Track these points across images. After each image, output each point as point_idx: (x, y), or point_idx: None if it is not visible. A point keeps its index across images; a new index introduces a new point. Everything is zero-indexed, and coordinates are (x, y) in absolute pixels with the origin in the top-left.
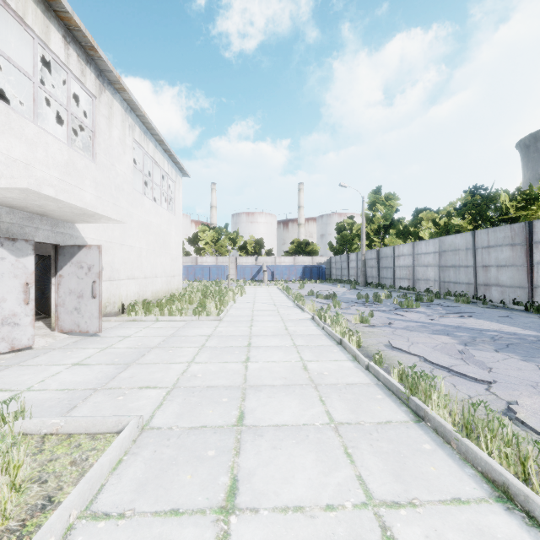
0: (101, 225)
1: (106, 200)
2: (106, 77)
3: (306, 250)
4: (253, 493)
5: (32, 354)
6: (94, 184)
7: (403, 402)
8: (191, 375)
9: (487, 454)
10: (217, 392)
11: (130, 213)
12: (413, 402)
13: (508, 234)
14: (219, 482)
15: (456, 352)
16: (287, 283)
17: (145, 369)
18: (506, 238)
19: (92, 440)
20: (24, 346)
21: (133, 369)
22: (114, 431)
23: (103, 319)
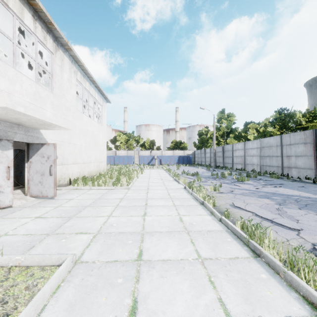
0: (56, 131)
1: (60, 116)
2: (60, 41)
3: (180, 146)
4: (147, 312)
5: (11, 211)
6: (52, 106)
7: (245, 244)
8: (109, 224)
9: (305, 282)
10: (125, 236)
11: (74, 124)
12: (252, 244)
13: (302, 137)
14: (125, 303)
15: (274, 209)
16: (169, 166)
17: (80, 221)
18: (301, 139)
19: (41, 271)
20: (6, 205)
21: (73, 220)
22: (56, 264)
23: (57, 188)
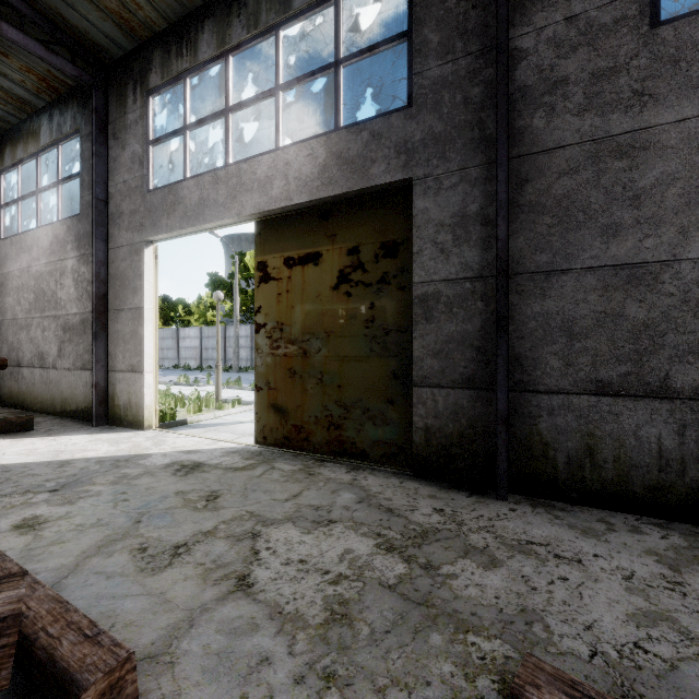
0: None
1: None
2: None
3: None
4: None
5: None
6: None
7: None
8: None
9: None
10: None
11: None
12: None
13: (171, 333)
14: None
15: None
16: None
17: None
18: (171, 335)
19: None
20: None
21: None
22: None
23: None
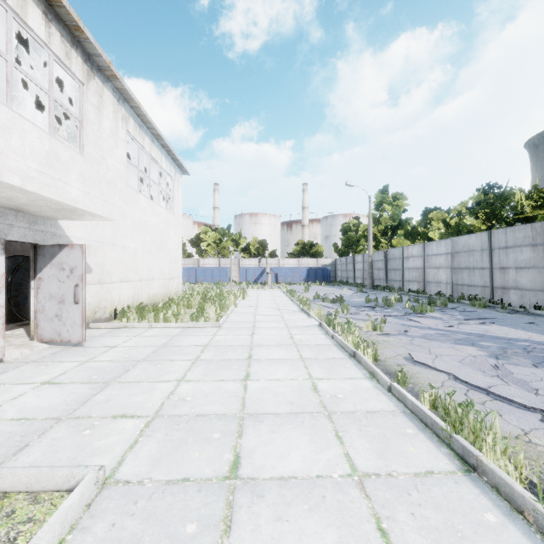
0: (90, 223)
1: (96, 196)
2: (95, 62)
3: (311, 251)
4: None
5: None
6: (81, 178)
7: (442, 441)
8: (179, 398)
9: None
10: (207, 424)
11: (123, 211)
12: (459, 444)
13: (528, 234)
14: None
15: (489, 367)
16: (291, 286)
17: (125, 390)
18: (526, 238)
19: (32, 504)
20: None
21: (112, 389)
22: (64, 488)
23: (91, 325)
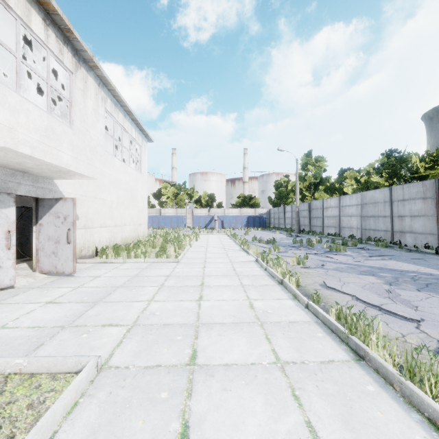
0: (77, 181)
1: (82, 160)
2: (82, 56)
3: (250, 203)
4: None
5: (13, 293)
6: (70, 146)
7: (343, 341)
8: (150, 312)
9: (431, 398)
10: (172, 330)
11: (102, 172)
12: (353, 342)
13: (420, 190)
14: (170, 428)
15: (383, 291)
16: (234, 230)
17: (110, 307)
18: (419, 192)
19: (52, 381)
20: (6, 285)
21: (99, 307)
22: (74, 371)
23: (78, 261)
